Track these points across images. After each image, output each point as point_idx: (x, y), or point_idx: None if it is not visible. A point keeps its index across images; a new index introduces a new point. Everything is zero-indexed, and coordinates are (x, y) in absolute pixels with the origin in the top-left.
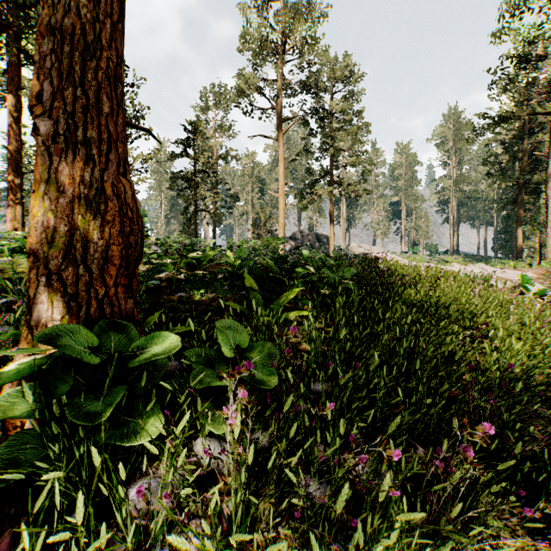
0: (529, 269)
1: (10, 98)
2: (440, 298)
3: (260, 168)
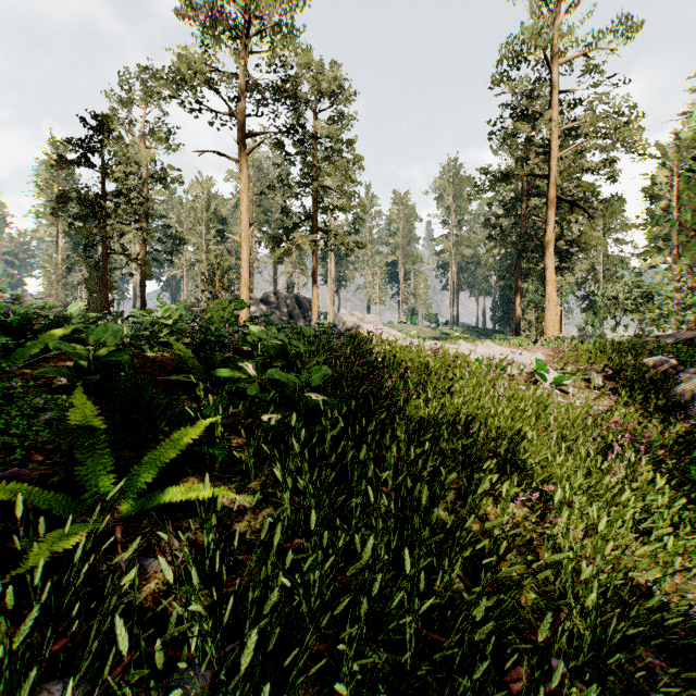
0: (537, 349)
1: None
2: (462, 413)
3: (219, 201)
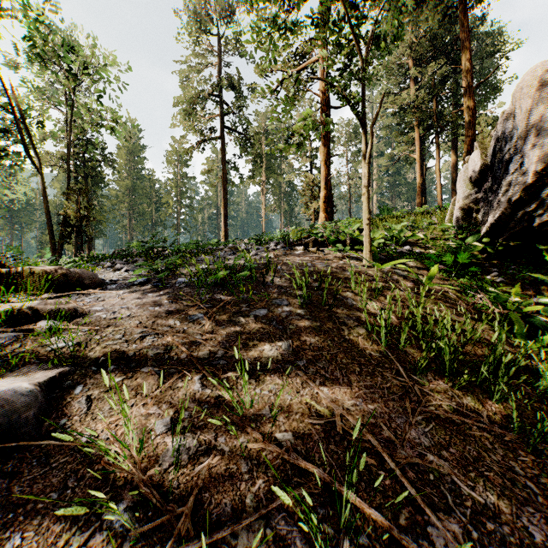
0: None
1: (452, 152)
2: None
3: None
